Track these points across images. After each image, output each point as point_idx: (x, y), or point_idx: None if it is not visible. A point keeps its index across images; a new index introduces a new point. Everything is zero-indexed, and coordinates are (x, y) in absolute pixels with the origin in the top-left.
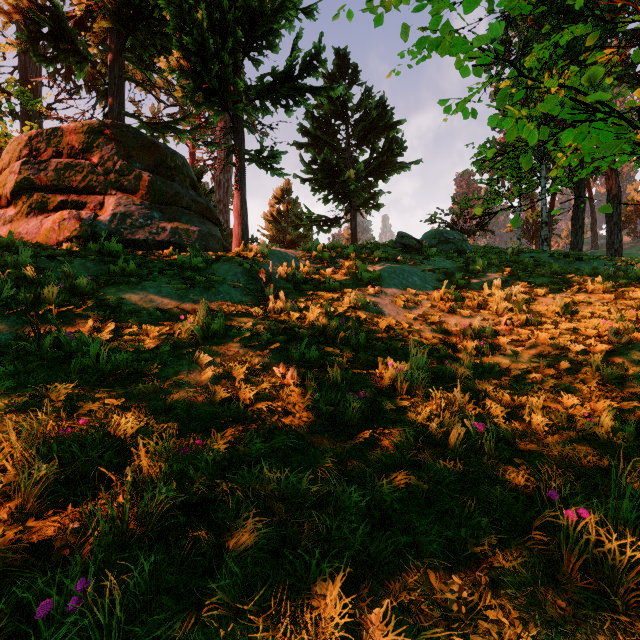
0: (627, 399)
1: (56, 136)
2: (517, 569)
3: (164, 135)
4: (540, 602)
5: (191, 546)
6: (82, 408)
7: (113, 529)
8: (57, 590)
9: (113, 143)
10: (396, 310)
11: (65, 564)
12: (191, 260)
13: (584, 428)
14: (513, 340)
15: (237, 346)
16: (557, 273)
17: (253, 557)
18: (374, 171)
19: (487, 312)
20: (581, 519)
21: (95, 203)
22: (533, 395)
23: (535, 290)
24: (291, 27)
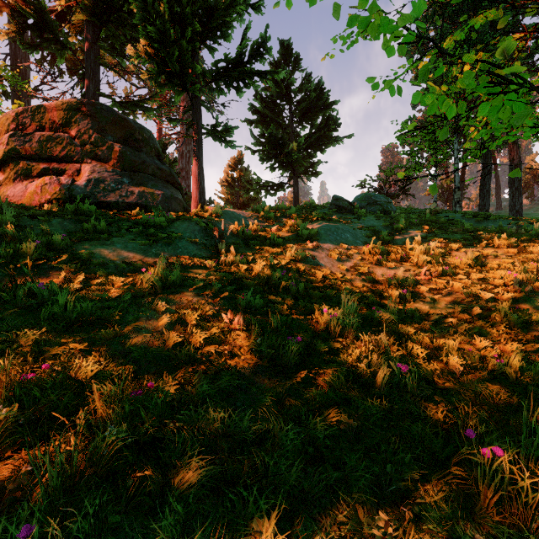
0: (531, 341)
1: (39, 112)
2: (438, 503)
3: (133, 112)
4: (459, 536)
5: (139, 484)
6: (48, 352)
7: (61, 473)
8: (4, 534)
9: (89, 119)
10: (331, 262)
11: (18, 505)
12: (155, 219)
13: (495, 368)
14: (431, 289)
15: (191, 295)
16: (468, 230)
17: (196, 494)
18: (313, 144)
19: (409, 264)
20: (496, 457)
21: (73, 170)
22: (449, 338)
23: (450, 245)
24: (242, 20)
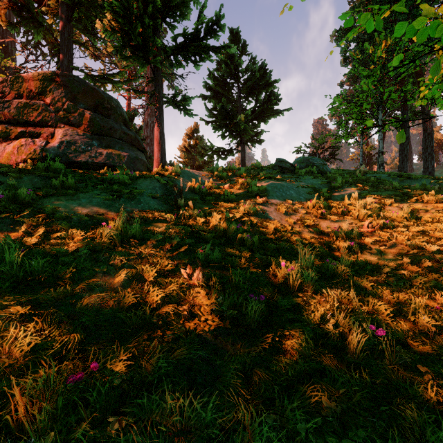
0: None
1: (18, 82)
2: None
3: (104, 85)
4: None
5: None
6: None
7: None
8: None
9: (62, 88)
10: (279, 216)
11: None
12: (119, 177)
13: None
14: (375, 240)
15: (150, 248)
16: (396, 188)
17: None
18: (258, 116)
19: (350, 218)
20: None
21: (47, 133)
22: (407, 291)
23: (383, 201)
24: (198, 3)
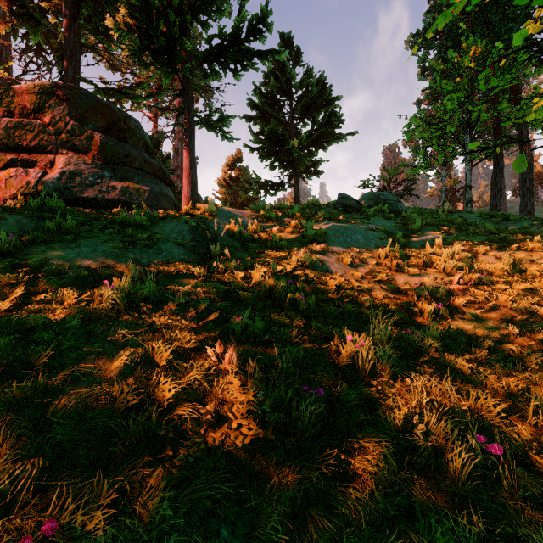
0: None
1: (8, 96)
2: None
3: (120, 101)
4: None
5: None
6: None
7: None
8: None
9: (65, 104)
10: (343, 268)
11: None
12: (135, 217)
13: None
14: (469, 301)
15: (169, 315)
16: (491, 232)
17: None
18: (315, 141)
19: (434, 270)
20: None
21: (45, 162)
22: (520, 376)
23: (475, 248)
24: None
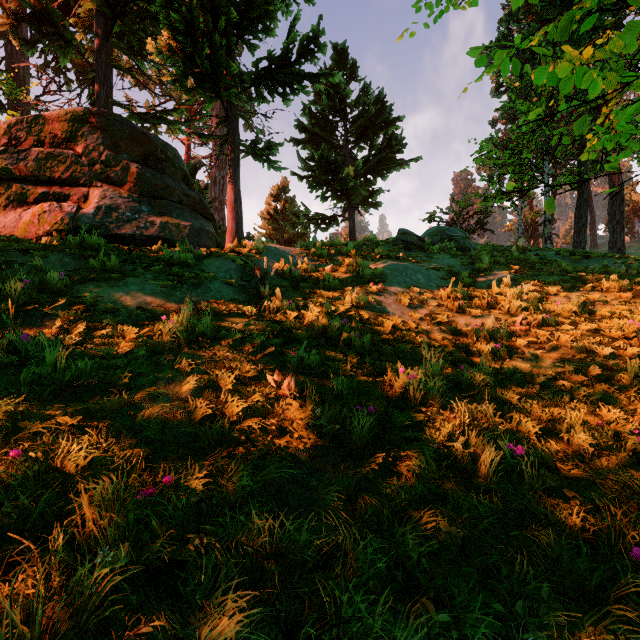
0: None
1: (37, 124)
2: None
3: (155, 127)
4: None
5: None
6: (26, 430)
7: None
8: None
9: (99, 132)
10: (401, 309)
11: None
12: (180, 255)
13: (637, 449)
14: (531, 342)
15: (226, 350)
16: (566, 271)
17: None
18: (373, 168)
19: (498, 312)
20: None
21: (79, 195)
22: (565, 406)
23: (546, 288)
24: (288, 12)
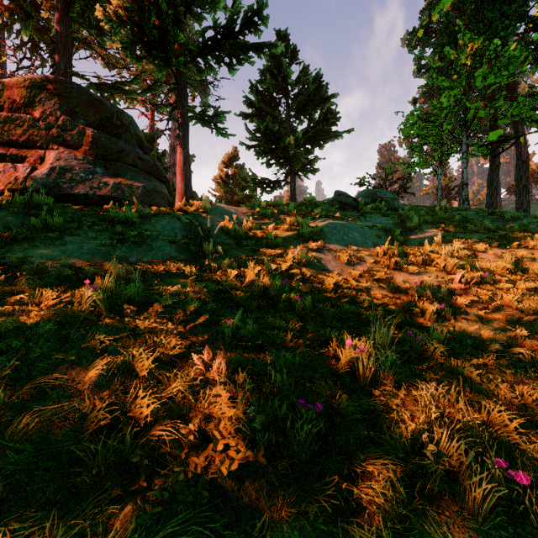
0: None
1: None
2: None
3: (114, 97)
4: None
5: None
6: None
7: None
8: None
9: (56, 98)
10: (340, 266)
11: None
12: (126, 214)
13: None
14: (472, 301)
15: (154, 318)
16: (489, 229)
17: None
18: (311, 139)
19: (434, 269)
20: None
21: (35, 157)
22: (534, 384)
23: (474, 246)
24: None
